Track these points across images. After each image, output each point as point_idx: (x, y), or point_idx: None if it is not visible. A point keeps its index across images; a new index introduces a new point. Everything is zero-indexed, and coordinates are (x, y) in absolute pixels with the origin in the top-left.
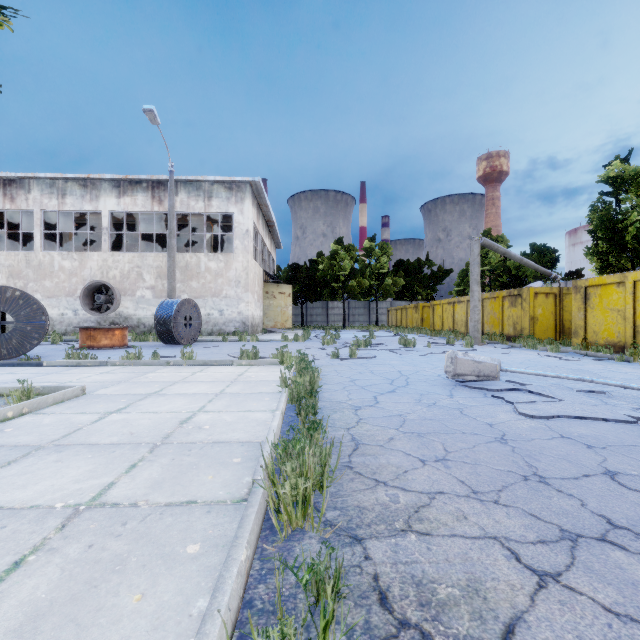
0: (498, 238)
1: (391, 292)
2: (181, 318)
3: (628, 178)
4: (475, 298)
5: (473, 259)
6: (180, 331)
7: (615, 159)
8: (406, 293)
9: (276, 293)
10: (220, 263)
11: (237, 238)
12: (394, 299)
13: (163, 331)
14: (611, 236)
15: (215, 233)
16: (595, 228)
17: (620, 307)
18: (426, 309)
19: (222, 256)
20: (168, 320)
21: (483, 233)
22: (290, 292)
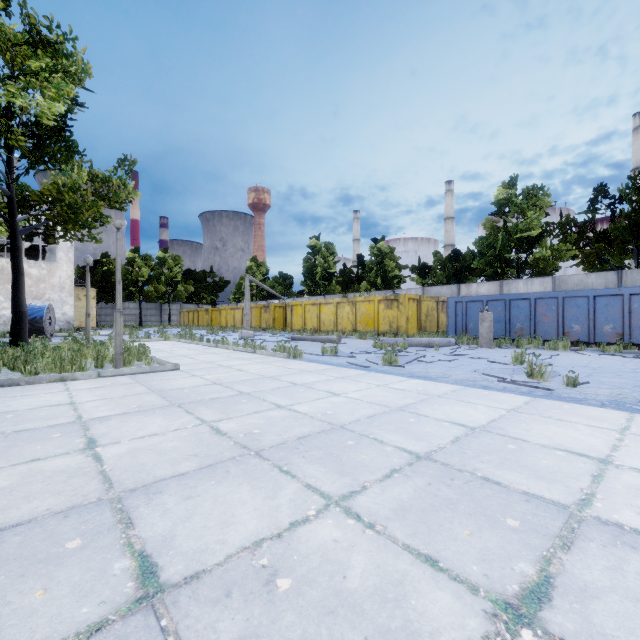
0: (261, 264)
1: (183, 297)
2: (47, 318)
3: (318, 249)
4: (247, 308)
5: (246, 288)
6: (47, 328)
7: (314, 237)
8: (194, 298)
9: (81, 295)
10: (43, 270)
11: (61, 250)
12: (183, 302)
13: (33, 328)
14: (311, 277)
15: (36, 243)
16: (304, 272)
17: (301, 315)
18: (214, 312)
19: (45, 264)
20: (40, 320)
21: (252, 259)
22: (95, 295)
